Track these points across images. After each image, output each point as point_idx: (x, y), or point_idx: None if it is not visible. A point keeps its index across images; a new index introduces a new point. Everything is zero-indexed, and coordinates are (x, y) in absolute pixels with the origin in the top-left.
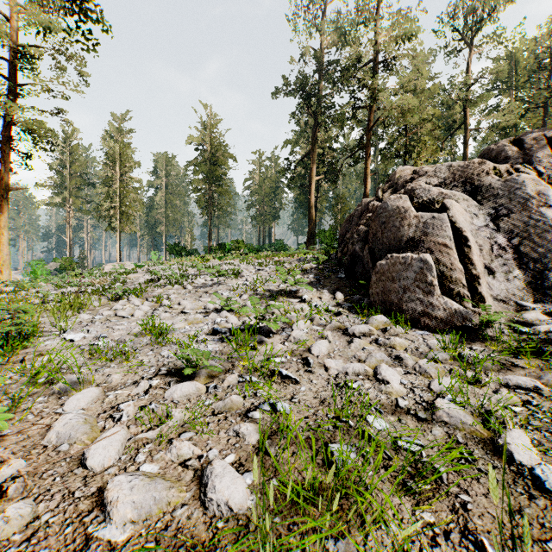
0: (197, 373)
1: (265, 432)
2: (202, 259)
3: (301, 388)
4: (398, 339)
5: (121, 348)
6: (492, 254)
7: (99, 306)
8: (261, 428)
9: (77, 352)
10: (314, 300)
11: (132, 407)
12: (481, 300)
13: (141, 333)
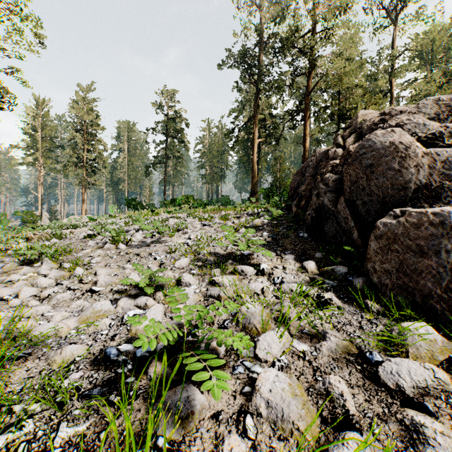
0: None
1: None
2: (153, 212)
3: None
4: None
5: None
6: None
7: None
8: None
9: None
10: (276, 272)
11: None
12: None
13: None
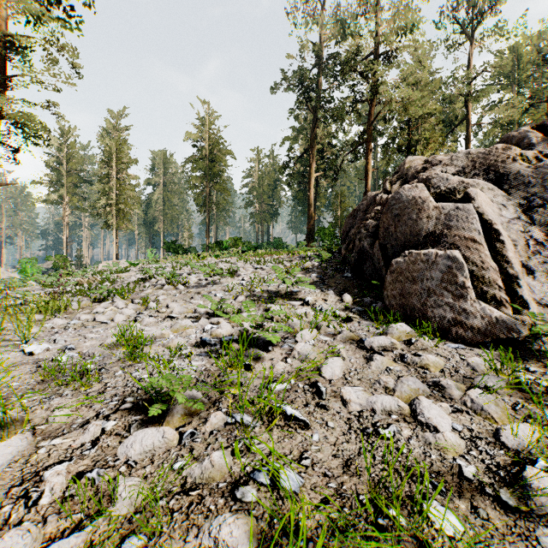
0: (171, 410)
1: (261, 536)
2: (198, 257)
3: (313, 437)
4: (430, 356)
5: (84, 366)
6: (528, 250)
7: (78, 309)
8: (256, 525)
9: (30, 370)
10: (318, 303)
11: (62, 476)
12: (522, 305)
13: (114, 344)
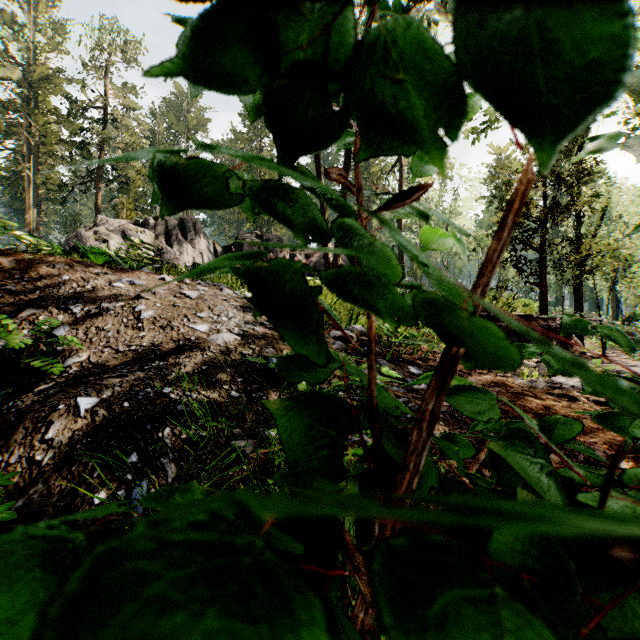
0: None
1: None
2: None
3: None
4: None
5: None
6: None
7: None
8: None
9: None
10: None
11: None
12: None
13: None
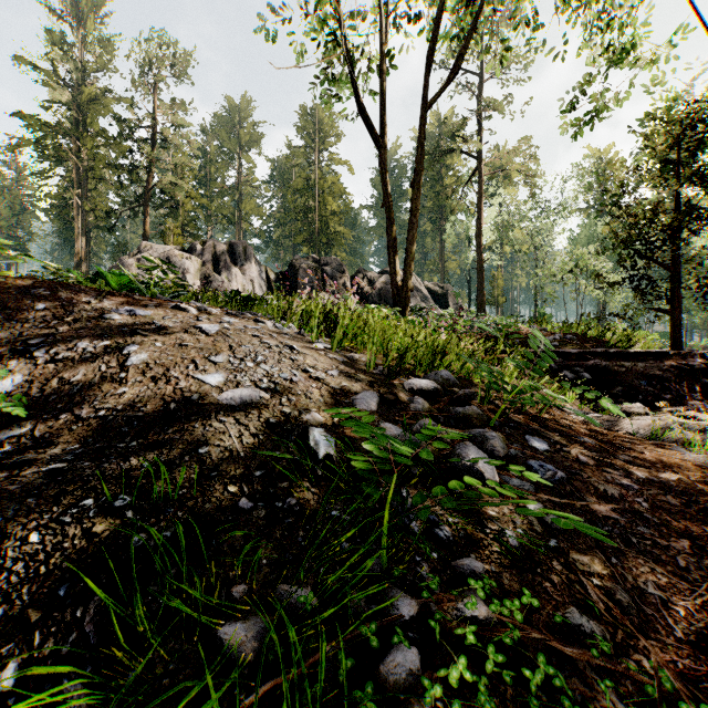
0: None
1: None
2: None
3: None
4: None
5: None
6: None
7: None
8: None
9: None
10: None
11: None
12: None
13: None
